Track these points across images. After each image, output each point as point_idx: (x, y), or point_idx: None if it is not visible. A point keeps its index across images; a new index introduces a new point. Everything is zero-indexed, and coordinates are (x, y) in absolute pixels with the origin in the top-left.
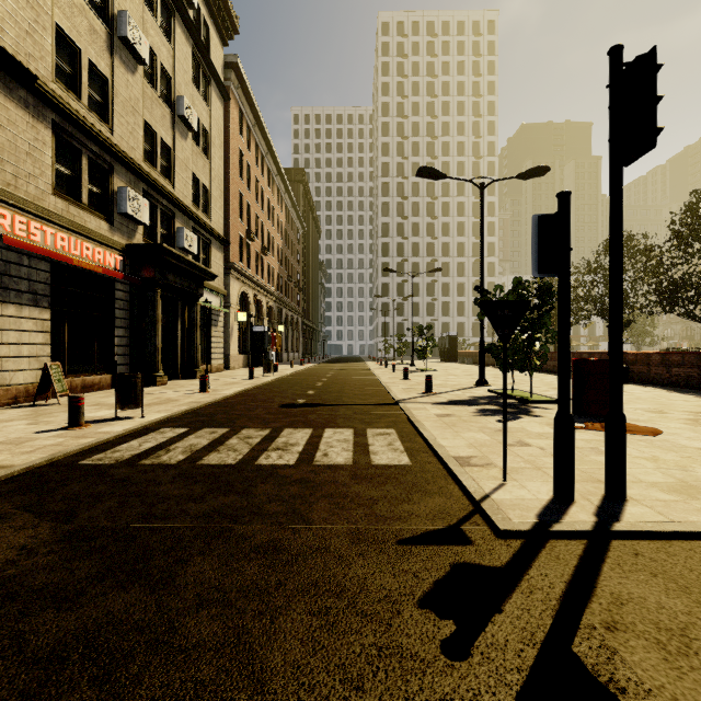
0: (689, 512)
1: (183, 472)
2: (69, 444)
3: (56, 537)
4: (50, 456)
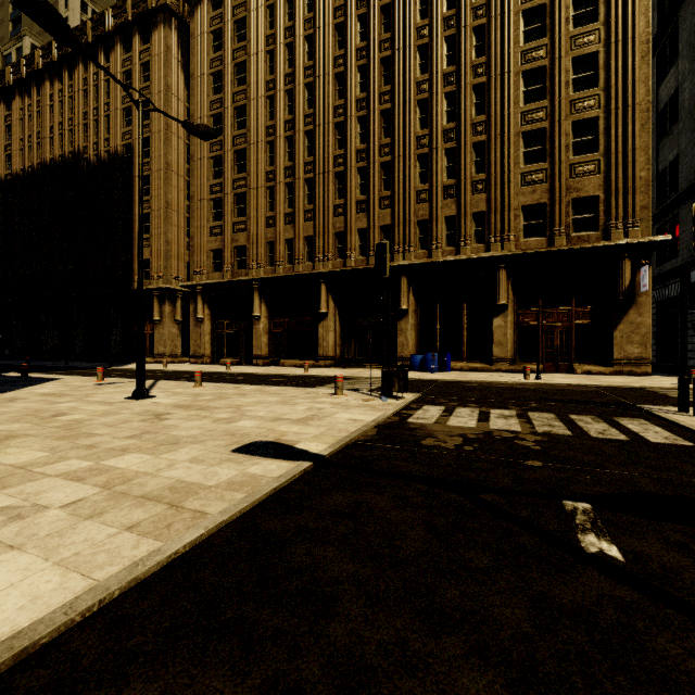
0: (688, 420)
1: (651, 394)
2: (662, 386)
3: (593, 390)
4: (644, 386)
